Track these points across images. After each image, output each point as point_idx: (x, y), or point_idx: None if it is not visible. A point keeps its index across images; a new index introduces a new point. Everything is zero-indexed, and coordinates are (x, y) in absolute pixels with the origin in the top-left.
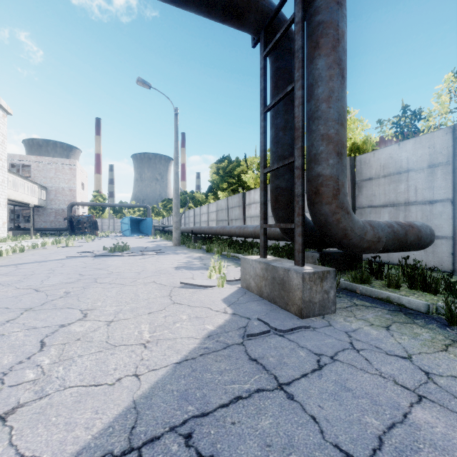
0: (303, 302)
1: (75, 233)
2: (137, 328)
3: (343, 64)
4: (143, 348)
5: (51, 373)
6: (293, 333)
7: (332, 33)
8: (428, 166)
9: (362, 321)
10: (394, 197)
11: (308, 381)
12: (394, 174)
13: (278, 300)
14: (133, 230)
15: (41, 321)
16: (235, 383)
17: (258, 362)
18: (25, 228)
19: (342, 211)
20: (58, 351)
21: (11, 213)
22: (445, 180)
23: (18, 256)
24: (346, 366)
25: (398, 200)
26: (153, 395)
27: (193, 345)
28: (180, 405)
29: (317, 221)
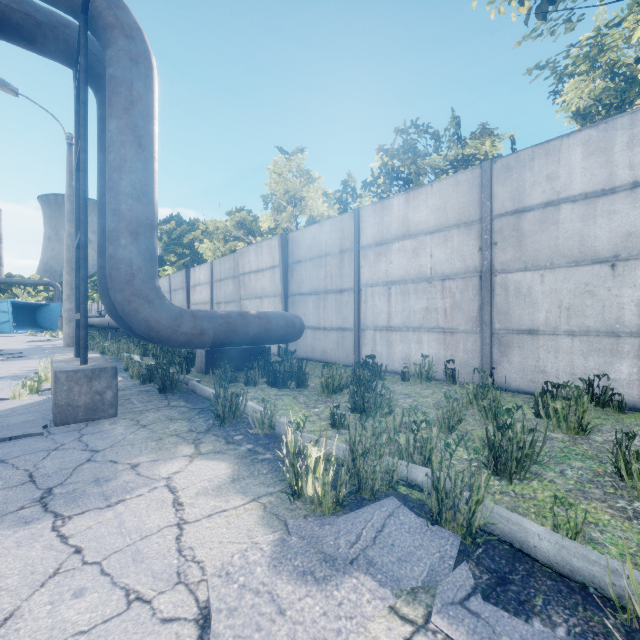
0: (56, 406)
1: None
2: None
3: (142, 131)
4: None
5: None
6: (8, 442)
7: (124, 93)
8: (340, 252)
9: (130, 422)
10: (317, 284)
11: None
12: (317, 258)
13: (52, 409)
14: (22, 322)
15: None
16: None
17: None
18: None
19: (140, 300)
20: None
21: None
22: (350, 268)
23: None
24: (2, 466)
25: (319, 287)
26: None
27: None
28: None
29: (118, 310)
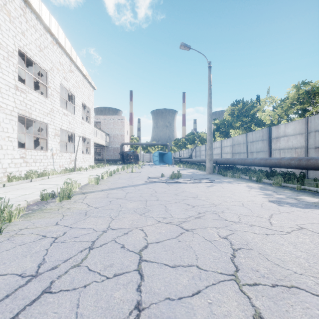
0: None
1: (124, 162)
2: None
3: None
4: None
5: None
6: None
7: None
8: None
9: None
10: None
11: None
12: None
13: None
14: (159, 160)
15: None
16: None
17: None
18: (98, 159)
19: None
20: None
21: None
22: None
23: (112, 180)
24: None
25: None
26: None
27: None
28: None
29: None
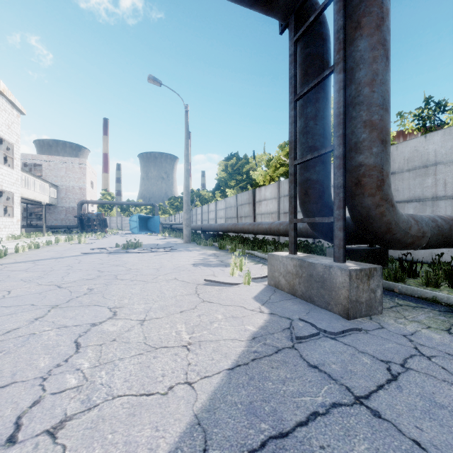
0: (350, 301)
1: (85, 230)
2: (173, 328)
3: (388, 45)
4: (187, 351)
5: (94, 378)
6: (345, 335)
7: (376, 12)
8: None
9: (416, 323)
10: (420, 192)
11: (389, 394)
12: (420, 168)
13: (316, 299)
14: (141, 227)
15: (70, 319)
16: (305, 395)
17: (321, 369)
18: (37, 226)
19: (386, 204)
20: (95, 353)
21: (23, 211)
22: None
23: (34, 253)
24: (424, 376)
25: (424, 195)
26: (216, 409)
27: (240, 349)
28: (250, 421)
29: (357, 214)
